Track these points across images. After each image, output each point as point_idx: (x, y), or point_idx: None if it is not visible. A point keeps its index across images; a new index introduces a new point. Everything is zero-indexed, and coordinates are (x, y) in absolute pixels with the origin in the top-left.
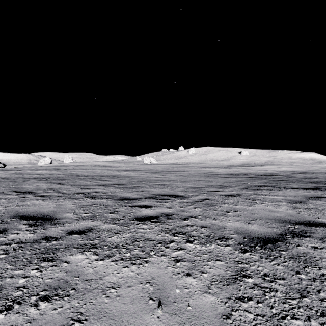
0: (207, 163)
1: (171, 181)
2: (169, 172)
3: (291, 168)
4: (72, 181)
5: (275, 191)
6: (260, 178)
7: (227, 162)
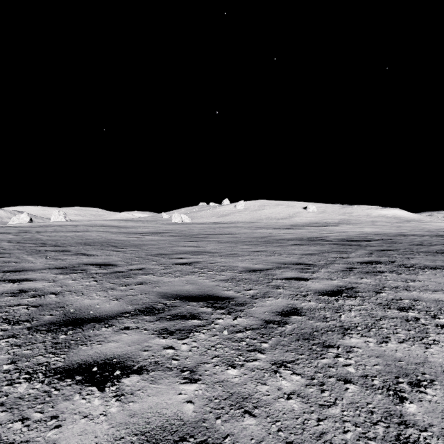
0: (261, 222)
1: (209, 253)
2: (208, 237)
3: (376, 229)
4: (8, 258)
5: (410, 275)
6: (351, 245)
7: (289, 220)
